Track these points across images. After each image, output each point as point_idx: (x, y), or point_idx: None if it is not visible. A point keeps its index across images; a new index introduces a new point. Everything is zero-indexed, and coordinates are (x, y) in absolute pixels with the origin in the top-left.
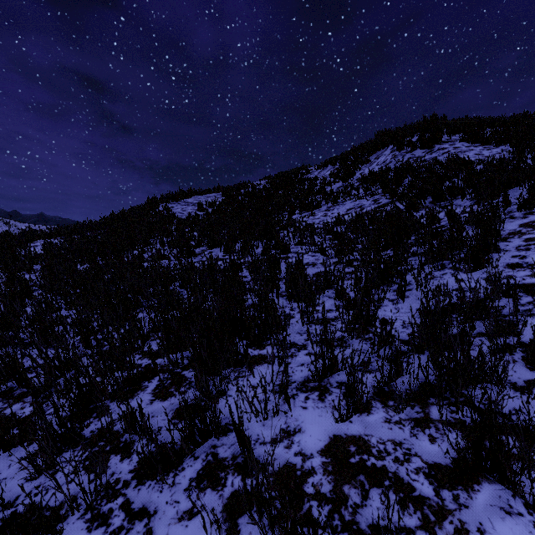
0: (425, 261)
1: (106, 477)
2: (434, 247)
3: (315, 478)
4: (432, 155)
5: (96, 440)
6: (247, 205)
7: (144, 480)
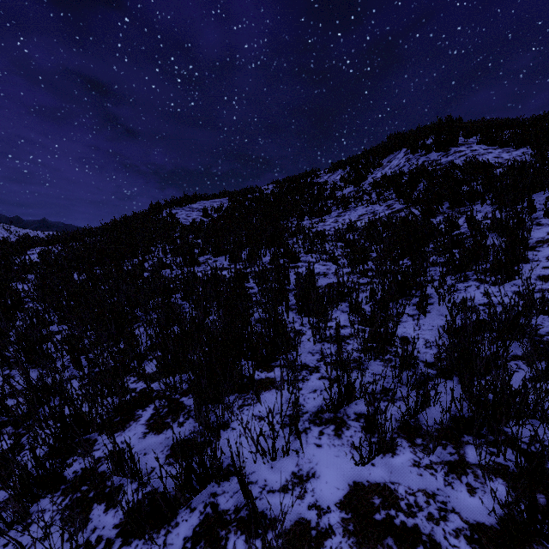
0: (446, 271)
1: (83, 540)
2: (455, 256)
3: (334, 541)
4: (448, 159)
5: (79, 483)
6: (254, 210)
7: (130, 538)
